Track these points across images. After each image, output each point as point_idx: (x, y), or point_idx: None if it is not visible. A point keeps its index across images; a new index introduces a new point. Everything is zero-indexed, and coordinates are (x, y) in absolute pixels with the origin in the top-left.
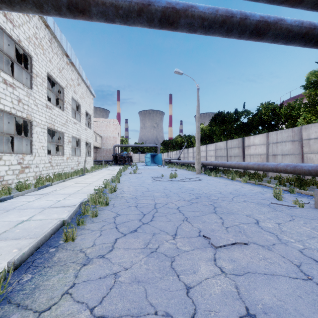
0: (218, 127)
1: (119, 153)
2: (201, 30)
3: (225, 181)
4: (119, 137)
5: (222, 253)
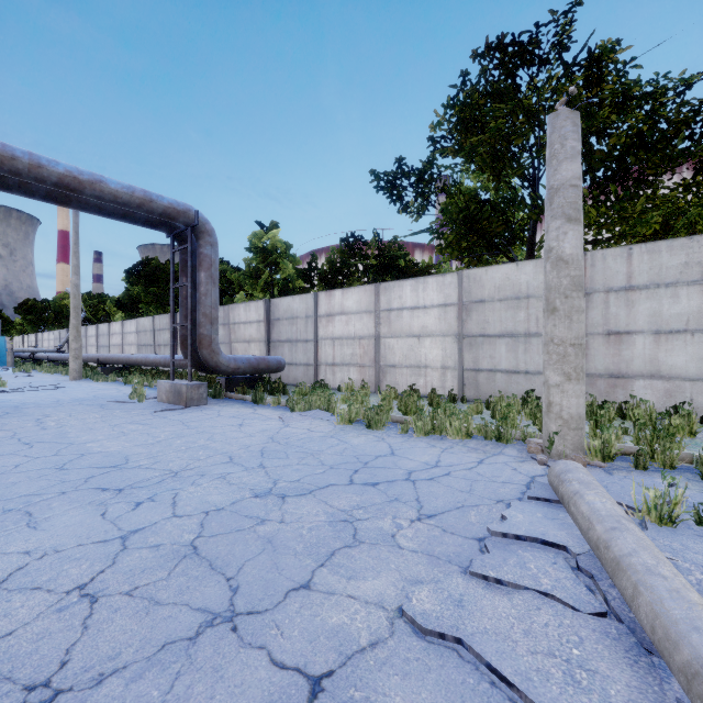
0: (144, 289)
1: None
2: None
3: (111, 386)
4: None
5: None
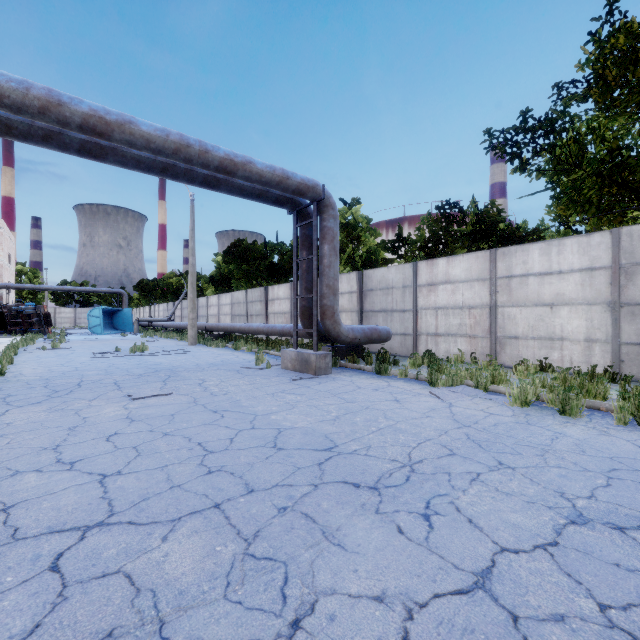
0: (237, 267)
1: (13, 305)
2: (139, 170)
3: (225, 351)
4: (13, 266)
5: (138, 401)
